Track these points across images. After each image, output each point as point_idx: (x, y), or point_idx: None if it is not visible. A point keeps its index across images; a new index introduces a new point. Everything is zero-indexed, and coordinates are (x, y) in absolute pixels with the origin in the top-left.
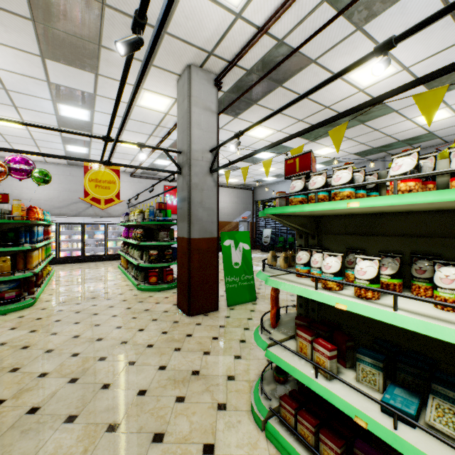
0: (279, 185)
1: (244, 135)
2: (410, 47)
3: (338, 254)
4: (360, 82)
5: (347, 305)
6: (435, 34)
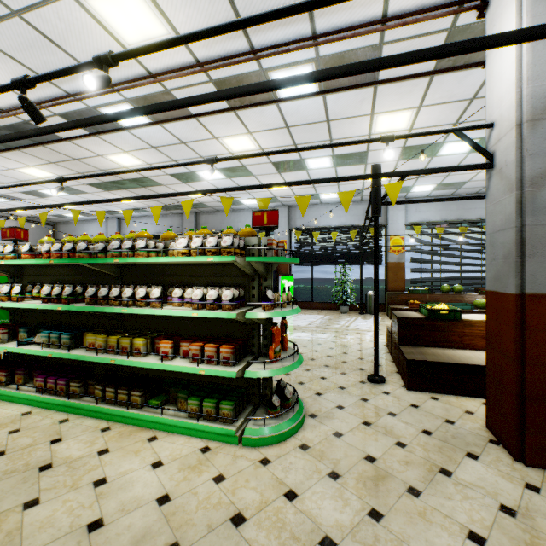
0: (90, 224)
1: (14, 170)
2: (143, 155)
3: (9, 285)
4: (121, 162)
5: (2, 305)
6: (153, 153)
